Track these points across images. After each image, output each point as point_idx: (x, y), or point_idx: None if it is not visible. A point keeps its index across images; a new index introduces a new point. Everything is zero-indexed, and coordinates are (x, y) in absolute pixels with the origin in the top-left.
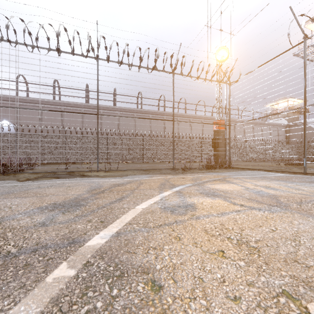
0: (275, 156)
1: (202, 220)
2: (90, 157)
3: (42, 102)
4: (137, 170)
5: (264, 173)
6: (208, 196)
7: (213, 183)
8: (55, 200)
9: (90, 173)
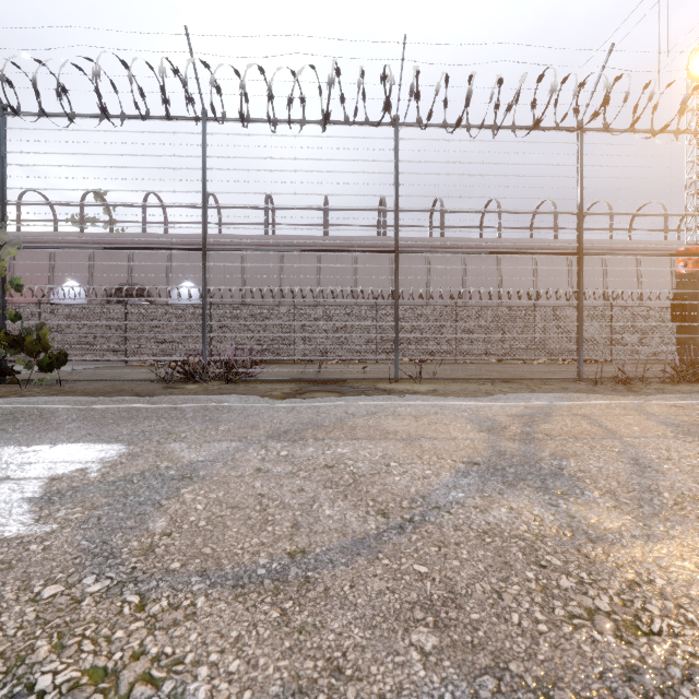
0: None
1: None
2: (340, 349)
3: (247, 242)
4: (486, 379)
5: None
6: None
7: None
8: (461, 453)
9: (385, 384)
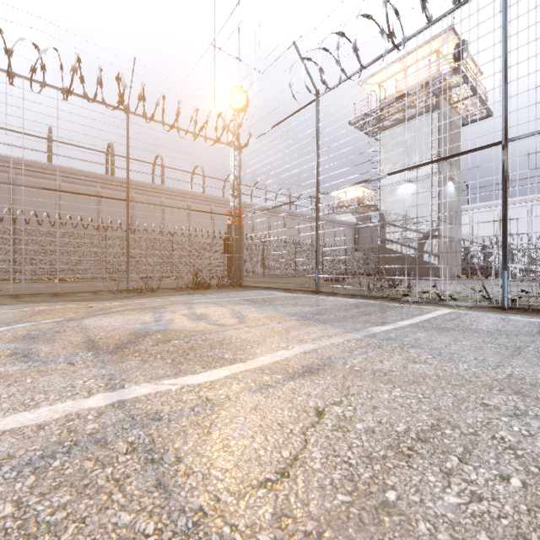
0: (336, 268)
1: None
2: None
3: None
4: (37, 294)
5: (266, 293)
6: (6, 343)
7: (114, 315)
8: None
9: None
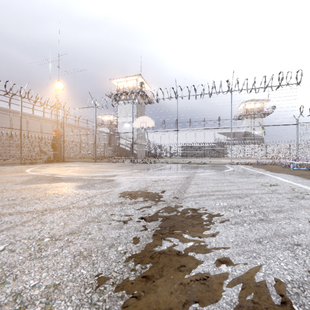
0: (100, 154)
1: (50, 168)
2: None
3: None
4: None
5: (79, 163)
6: (50, 167)
7: (52, 166)
8: None
9: None
